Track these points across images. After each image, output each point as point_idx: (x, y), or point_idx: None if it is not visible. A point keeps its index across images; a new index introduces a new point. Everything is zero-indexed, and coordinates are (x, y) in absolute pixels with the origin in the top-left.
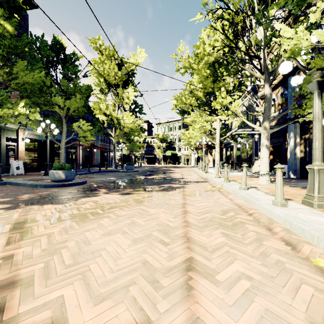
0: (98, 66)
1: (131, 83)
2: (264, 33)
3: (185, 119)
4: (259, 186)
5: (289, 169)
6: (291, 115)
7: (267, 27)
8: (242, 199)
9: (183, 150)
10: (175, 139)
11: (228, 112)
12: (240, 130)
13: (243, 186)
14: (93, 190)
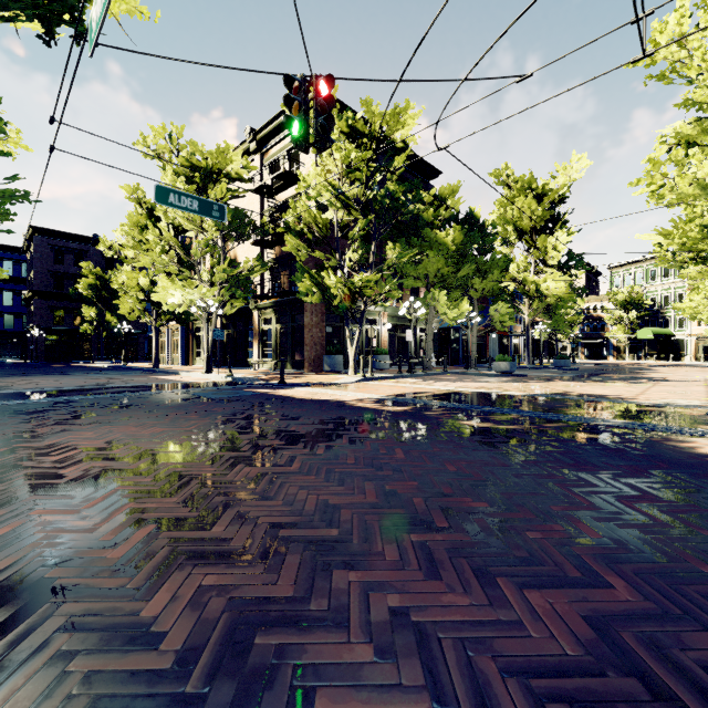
0: (504, 209)
1: (559, 218)
2: None
3: (682, 270)
4: None
5: None
6: None
7: None
8: None
9: (690, 324)
10: (667, 299)
11: None
12: None
13: None
14: (547, 380)
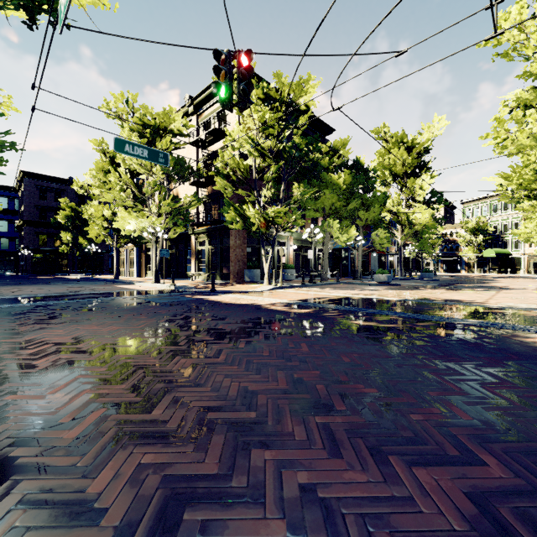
0: (383, 158)
1: (424, 165)
2: None
3: (518, 204)
4: None
5: None
6: None
7: None
8: None
9: (524, 246)
10: (506, 226)
11: None
12: None
13: None
14: (416, 288)
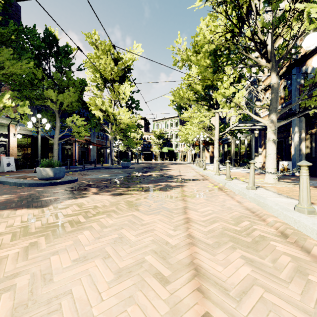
0: (94, 61)
1: (127, 78)
2: (273, 14)
3: (182, 114)
4: (267, 184)
5: (294, 166)
6: (296, 108)
7: (277, 6)
8: (253, 201)
9: (179, 146)
10: (172, 136)
11: (231, 104)
12: (241, 125)
13: (250, 185)
14: (82, 190)
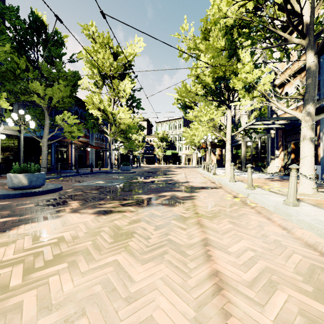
0: (92, 55)
1: (128, 75)
2: None
3: (187, 114)
4: (307, 197)
5: (323, 171)
6: None
7: None
8: (307, 228)
9: (183, 149)
10: (176, 138)
11: (253, 93)
12: (258, 123)
13: (291, 199)
14: (59, 204)
